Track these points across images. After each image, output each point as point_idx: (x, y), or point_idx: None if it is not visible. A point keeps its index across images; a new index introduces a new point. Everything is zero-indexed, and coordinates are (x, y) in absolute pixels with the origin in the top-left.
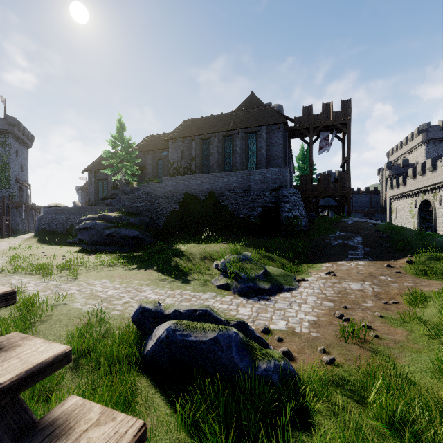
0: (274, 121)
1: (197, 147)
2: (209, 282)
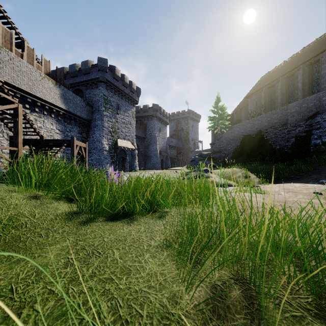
0: None
1: (266, 95)
2: None
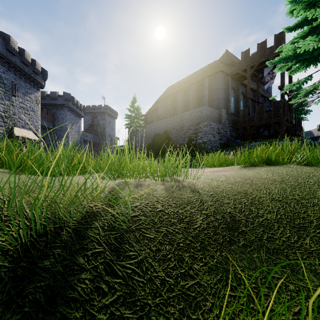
0: (213, 72)
1: (171, 103)
2: None
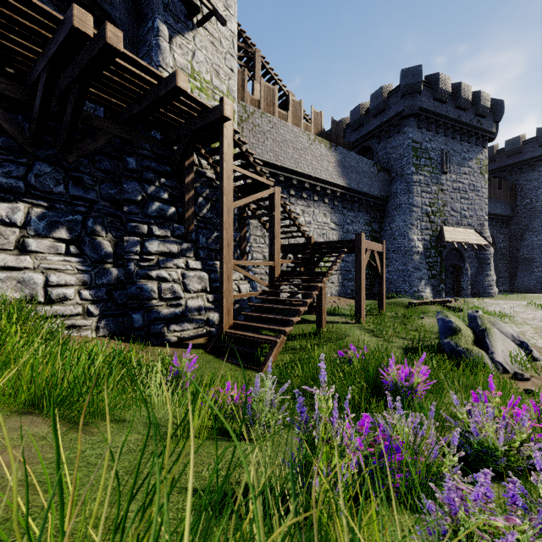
0: None
1: None
2: None
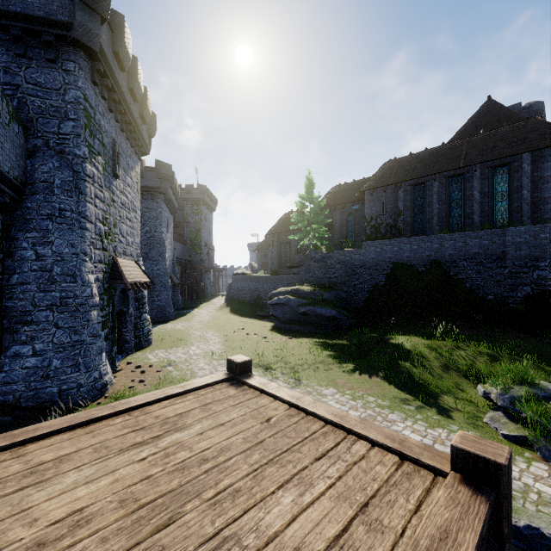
0: (547, 142)
1: (406, 197)
2: (481, 422)
